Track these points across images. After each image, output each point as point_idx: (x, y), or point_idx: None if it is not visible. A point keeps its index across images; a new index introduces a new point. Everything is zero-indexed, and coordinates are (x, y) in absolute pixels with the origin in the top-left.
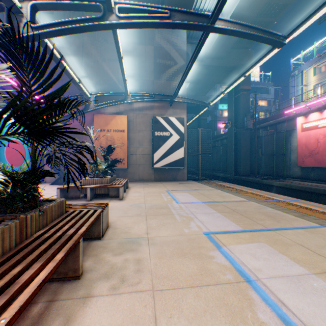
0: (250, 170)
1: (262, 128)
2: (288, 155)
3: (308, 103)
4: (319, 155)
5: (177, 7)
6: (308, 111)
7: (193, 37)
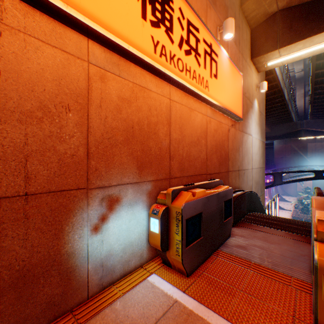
0: None
1: None
2: None
3: None
4: None
5: None
6: None
7: None
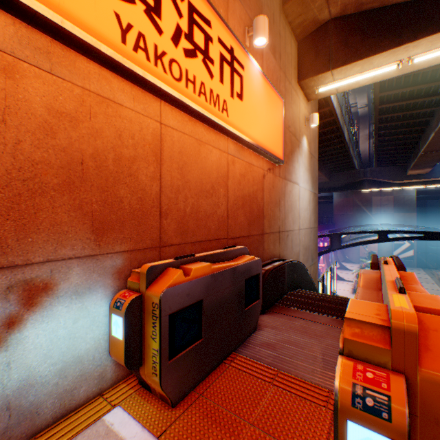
0: None
1: None
2: None
3: None
4: None
5: None
6: None
7: None
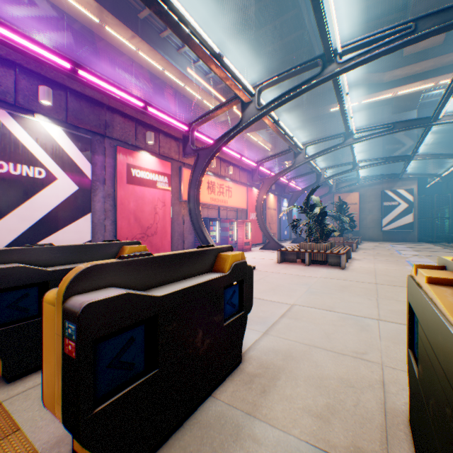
0: None
1: None
2: None
3: None
4: None
5: (403, 105)
6: None
7: (430, 102)
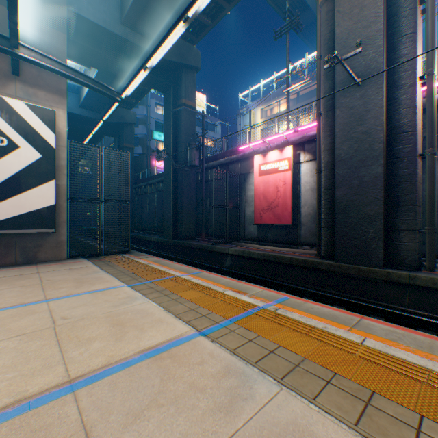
0: (197, 229)
1: (211, 168)
2: (243, 208)
3: (266, 139)
4: (280, 208)
5: None
6: (266, 149)
7: None
